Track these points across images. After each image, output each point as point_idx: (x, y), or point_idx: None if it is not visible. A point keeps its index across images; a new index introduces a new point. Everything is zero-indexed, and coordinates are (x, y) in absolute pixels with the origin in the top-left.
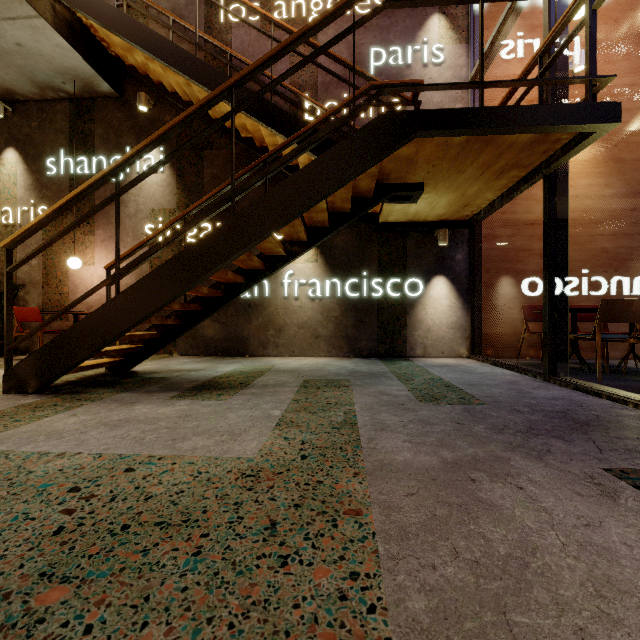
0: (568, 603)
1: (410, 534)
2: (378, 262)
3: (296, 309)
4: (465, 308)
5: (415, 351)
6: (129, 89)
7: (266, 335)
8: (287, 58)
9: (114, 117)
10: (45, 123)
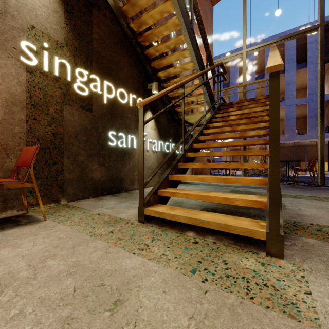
0: None
1: None
2: (173, 136)
3: (147, 157)
4: None
5: None
6: None
7: (134, 175)
8: None
9: None
10: None
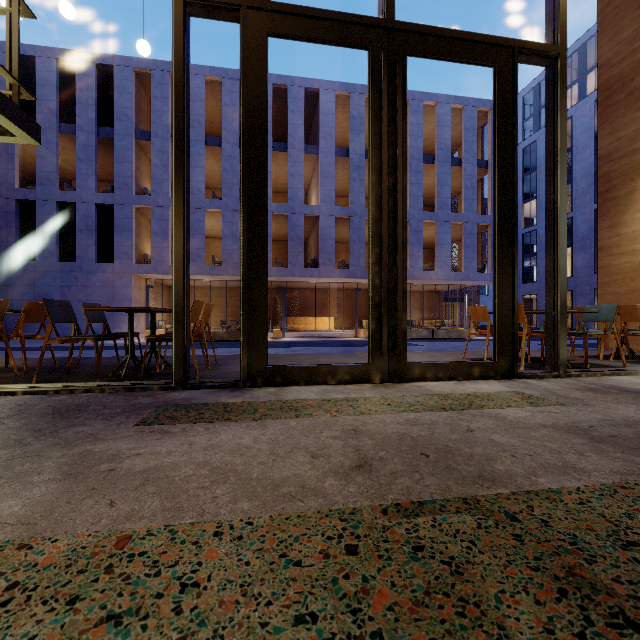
0: (246, 462)
1: (176, 505)
2: None
3: None
4: None
5: None
6: None
7: None
8: None
9: None
10: None
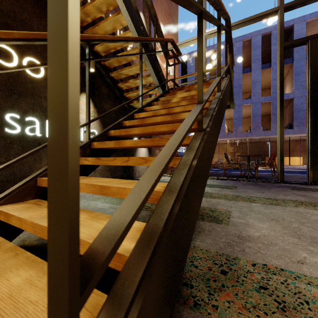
0: None
1: None
2: None
3: None
4: (149, 154)
5: (136, 175)
6: None
7: None
8: None
9: None
10: None
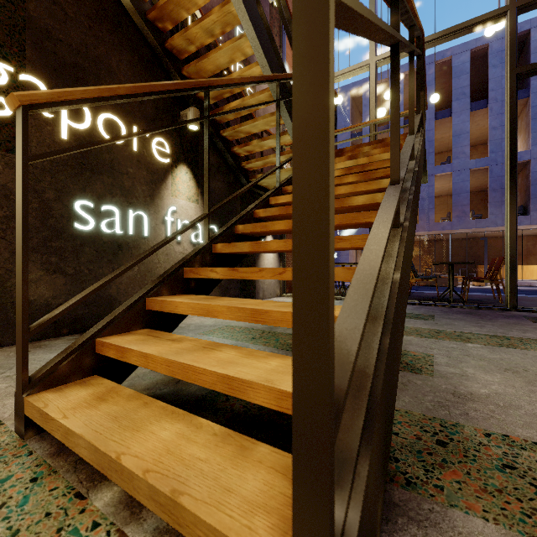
0: None
1: None
2: None
3: (178, 256)
4: (279, 260)
5: (259, 295)
6: None
7: None
8: None
9: None
10: None
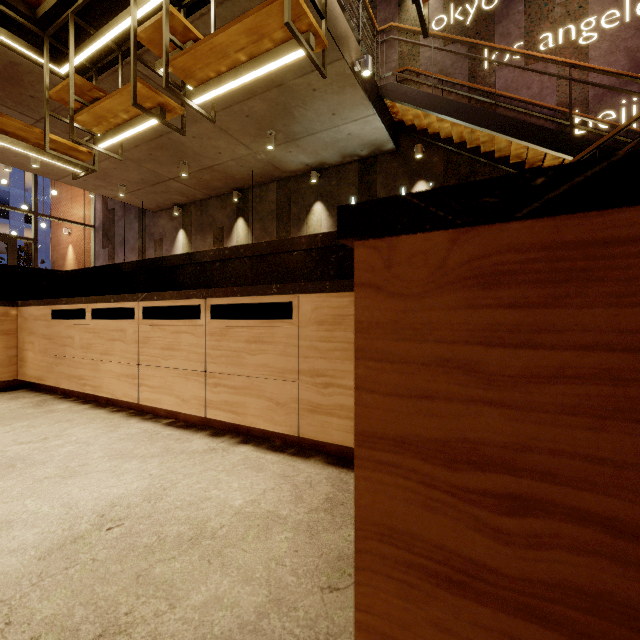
0: None
1: None
2: None
3: None
4: None
5: None
6: (403, 143)
7: None
8: (553, 83)
9: (391, 167)
10: (341, 180)
